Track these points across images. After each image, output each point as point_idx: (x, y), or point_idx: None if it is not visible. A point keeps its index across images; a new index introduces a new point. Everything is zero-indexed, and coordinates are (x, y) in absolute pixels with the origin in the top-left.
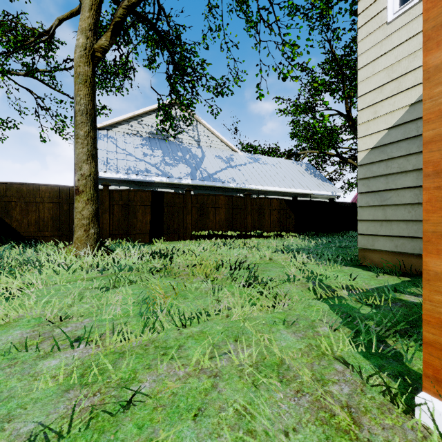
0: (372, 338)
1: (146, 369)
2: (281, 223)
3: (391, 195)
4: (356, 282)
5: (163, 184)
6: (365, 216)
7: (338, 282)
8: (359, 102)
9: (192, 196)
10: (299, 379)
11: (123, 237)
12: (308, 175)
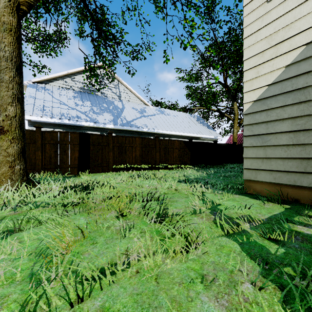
0: (311, 306)
1: None
2: (181, 158)
3: (271, 137)
4: (250, 211)
5: (91, 127)
6: (250, 154)
7: (236, 212)
8: (245, 64)
9: (113, 137)
10: None
11: (54, 170)
12: (198, 124)
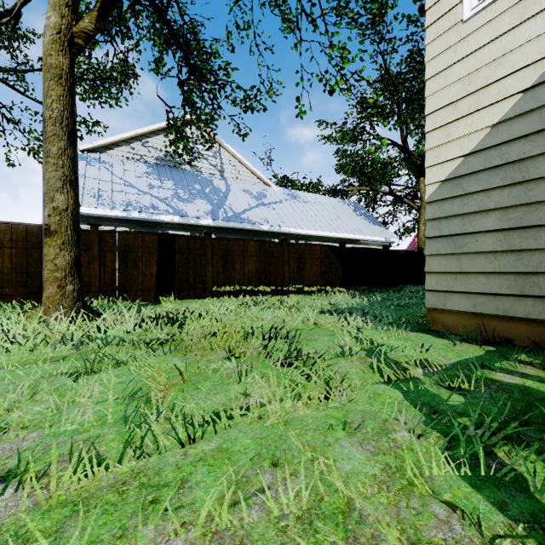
0: (477, 450)
1: (117, 538)
2: (326, 275)
3: (468, 240)
4: (430, 354)
5: (175, 224)
6: (435, 267)
7: (407, 355)
8: (427, 122)
9: (213, 241)
10: (381, 543)
11: (119, 294)
12: (357, 216)
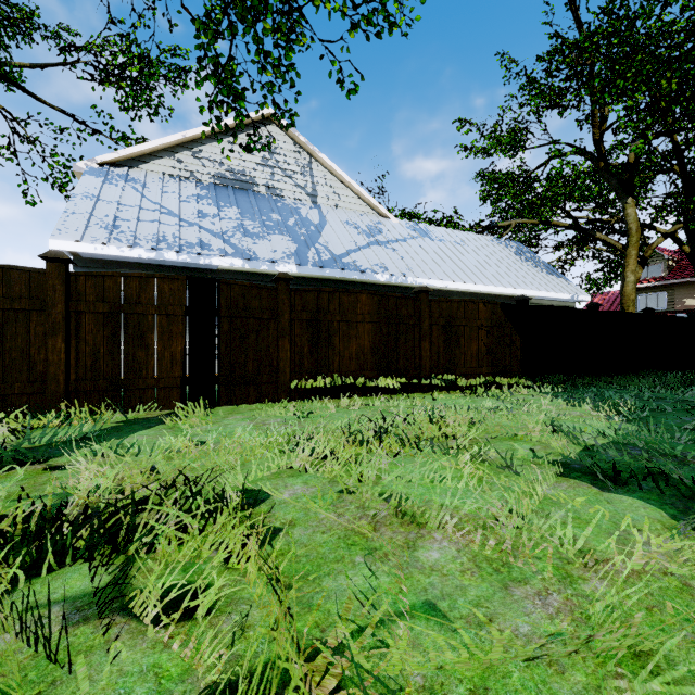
0: None
1: None
2: (494, 357)
3: None
4: None
5: (237, 273)
6: None
7: None
8: None
9: (292, 293)
10: None
11: (107, 397)
12: (522, 262)
